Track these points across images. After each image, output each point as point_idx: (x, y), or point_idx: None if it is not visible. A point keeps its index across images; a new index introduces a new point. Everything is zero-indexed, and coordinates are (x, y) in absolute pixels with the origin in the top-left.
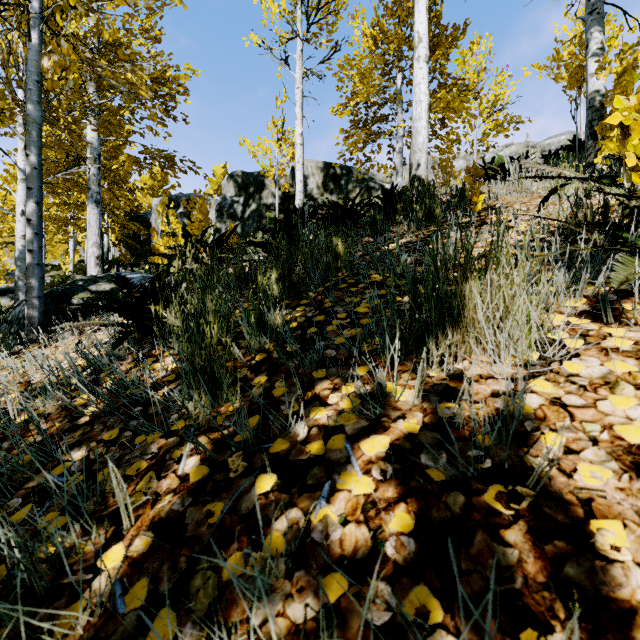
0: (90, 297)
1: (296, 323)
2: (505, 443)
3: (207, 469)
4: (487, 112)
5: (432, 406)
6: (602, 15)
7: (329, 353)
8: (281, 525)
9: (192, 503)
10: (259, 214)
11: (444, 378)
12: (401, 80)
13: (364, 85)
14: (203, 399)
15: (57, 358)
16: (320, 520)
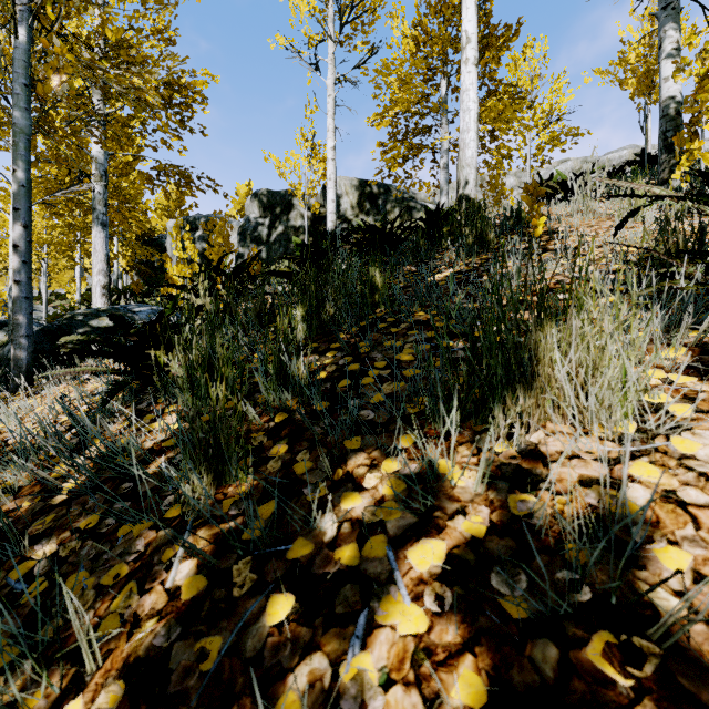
0: (79, 340)
1: (325, 373)
2: (607, 561)
3: (204, 581)
4: (542, 123)
5: (501, 497)
6: (678, 10)
7: (365, 415)
8: (299, 681)
9: (181, 635)
10: (286, 238)
11: (514, 455)
12: (446, 87)
13: (404, 92)
14: (204, 479)
15: (42, 411)
16: (353, 678)
